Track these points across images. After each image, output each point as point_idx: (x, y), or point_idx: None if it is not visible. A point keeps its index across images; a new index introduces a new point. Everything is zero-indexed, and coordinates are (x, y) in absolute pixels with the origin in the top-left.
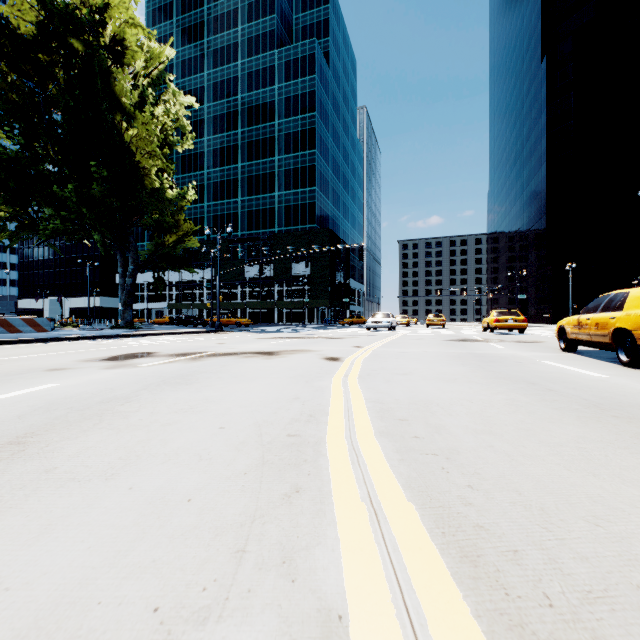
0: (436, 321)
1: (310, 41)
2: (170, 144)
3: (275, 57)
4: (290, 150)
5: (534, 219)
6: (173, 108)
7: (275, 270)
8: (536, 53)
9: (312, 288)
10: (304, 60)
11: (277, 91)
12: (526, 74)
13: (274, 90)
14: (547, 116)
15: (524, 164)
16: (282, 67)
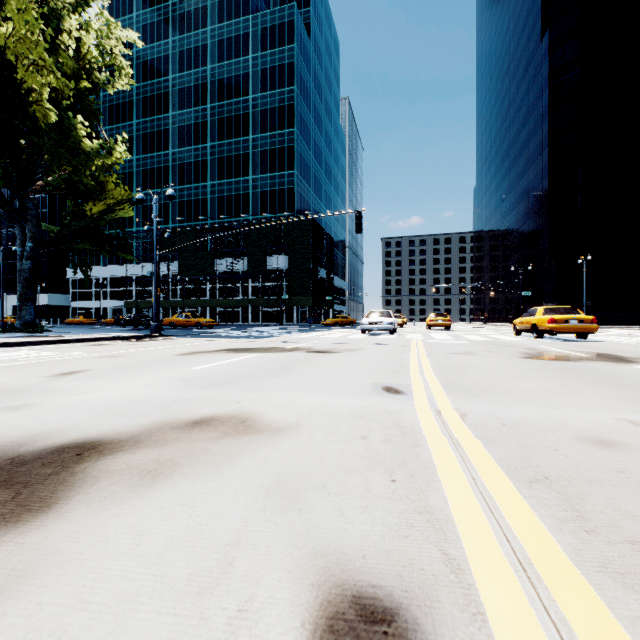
0: (441, 321)
1: (289, 6)
2: (96, 82)
3: (249, 23)
4: (266, 128)
5: (533, 210)
6: (95, 26)
7: (249, 263)
8: (535, 30)
9: (291, 284)
10: (282, 27)
11: (252, 62)
12: (522, 55)
13: (248, 60)
14: (550, 96)
15: (520, 153)
16: (257, 35)
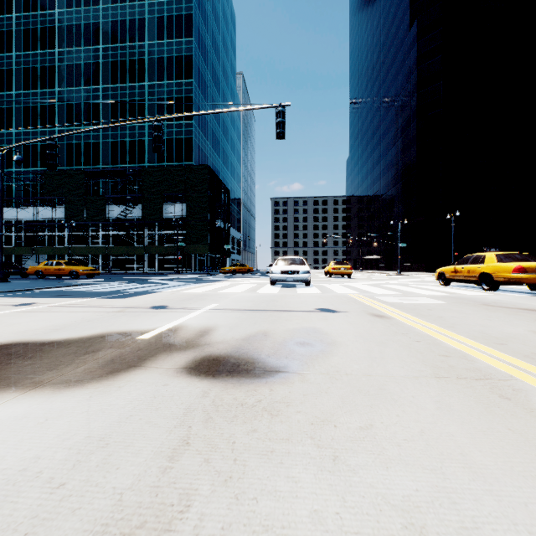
0: (343, 269)
1: None
2: None
3: None
4: (163, 76)
5: (402, 175)
6: None
7: (144, 210)
8: (404, 21)
9: (188, 232)
10: None
11: (148, 8)
12: (392, 44)
13: (144, 6)
14: (418, 77)
15: (389, 127)
16: None
